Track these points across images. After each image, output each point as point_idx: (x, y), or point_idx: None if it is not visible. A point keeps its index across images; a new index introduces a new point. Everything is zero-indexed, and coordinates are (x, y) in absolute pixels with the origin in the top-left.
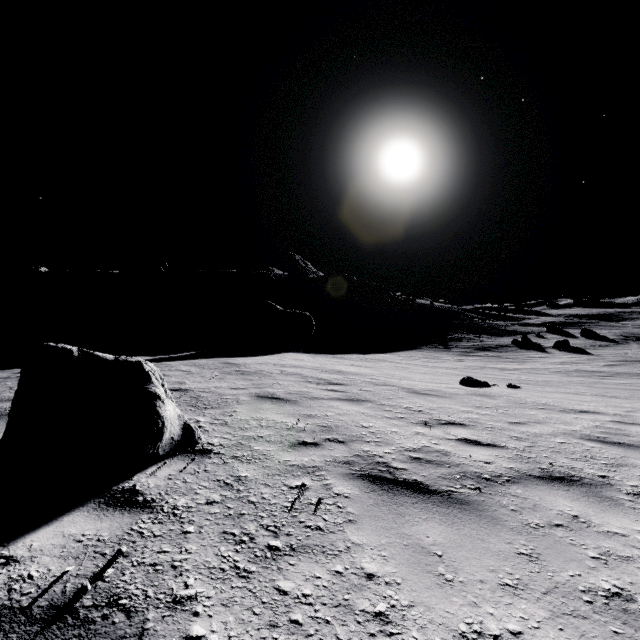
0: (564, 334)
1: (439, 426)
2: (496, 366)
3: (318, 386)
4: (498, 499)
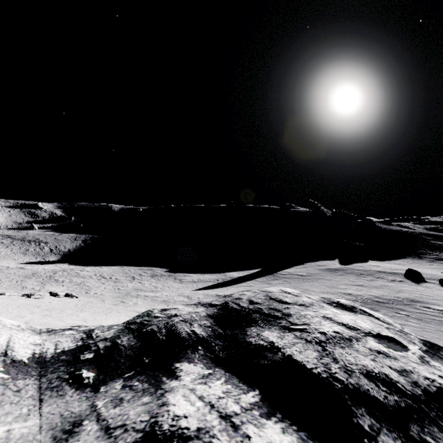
0: None
1: None
2: None
3: None
4: None
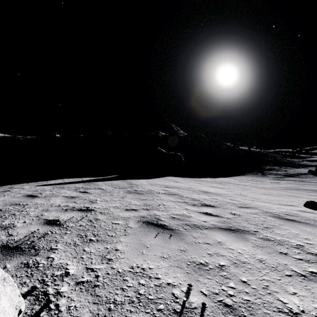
0: None
1: None
2: (307, 188)
3: (194, 208)
4: None
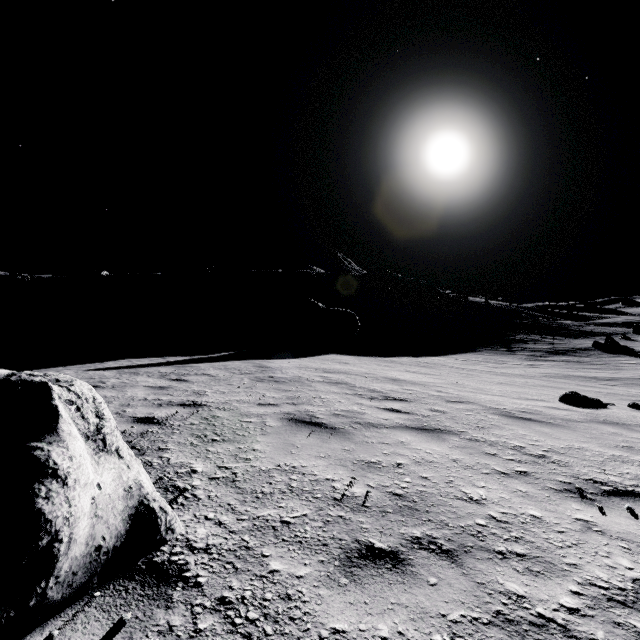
0: None
1: (609, 501)
2: (584, 374)
3: (372, 402)
4: None
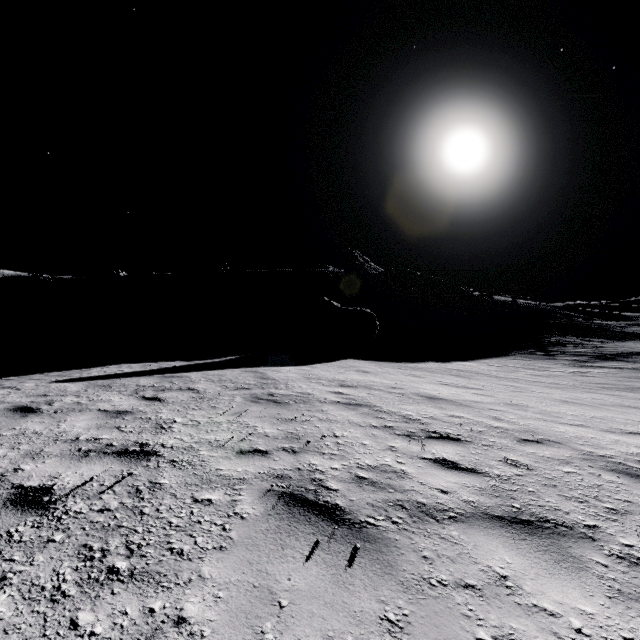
0: None
1: None
2: None
3: (411, 446)
4: None
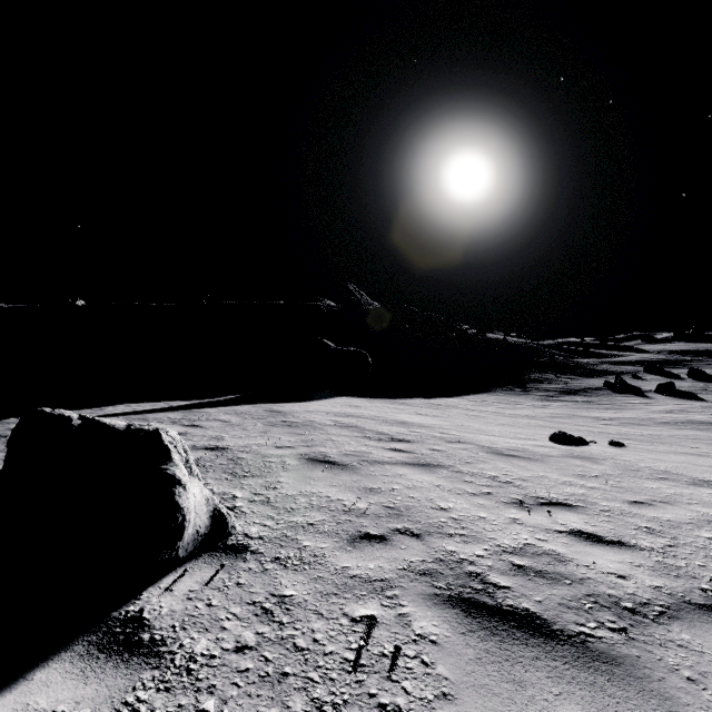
0: (667, 375)
1: (539, 508)
2: (587, 414)
3: (379, 444)
4: (659, 654)
